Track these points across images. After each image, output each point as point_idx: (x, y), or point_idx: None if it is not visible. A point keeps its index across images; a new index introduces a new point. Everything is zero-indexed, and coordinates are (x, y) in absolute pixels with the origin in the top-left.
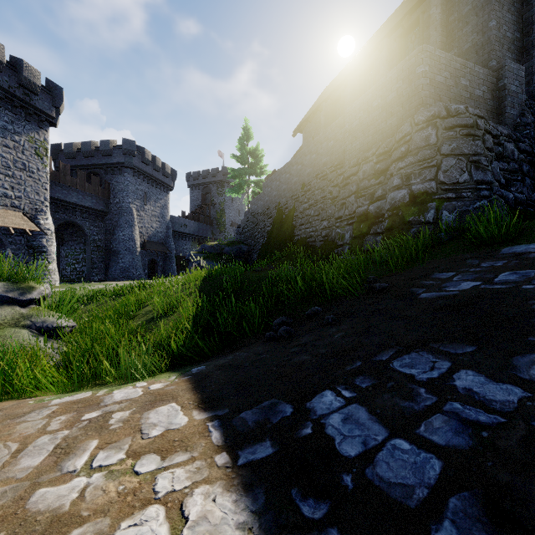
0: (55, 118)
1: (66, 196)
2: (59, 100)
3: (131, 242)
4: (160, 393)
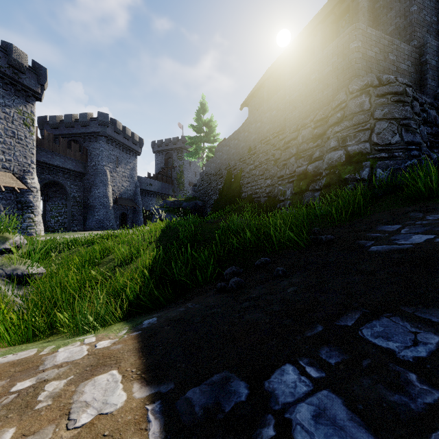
0: (40, 94)
1: (50, 160)
2: (44, 79)
3: (105, 198)
4: (105, 354)
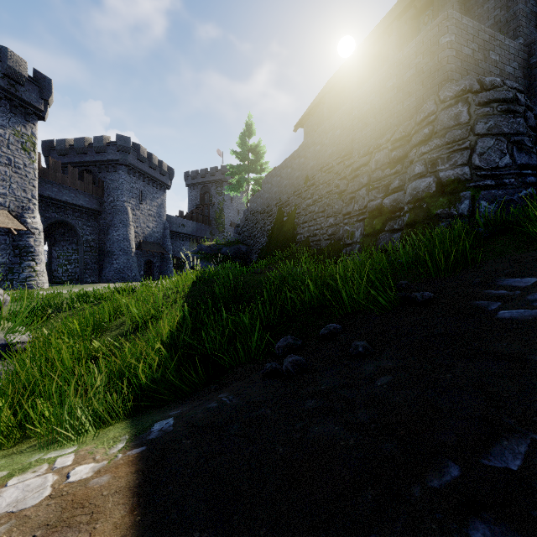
0: (43, 111)
1: (57, 194)
2: (48, 92)
3: (126, 243)
4: (77, 497)
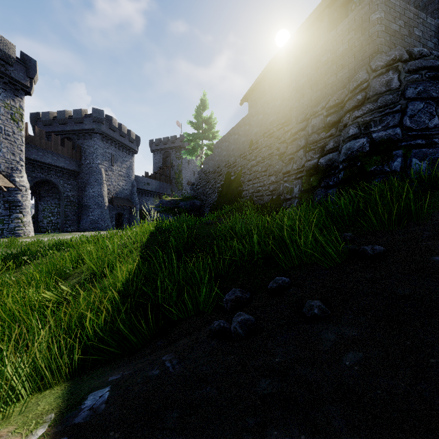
0: (29, 87)
1: (41, 158)
2: (33, 72)
3: (100, 198)
4: None
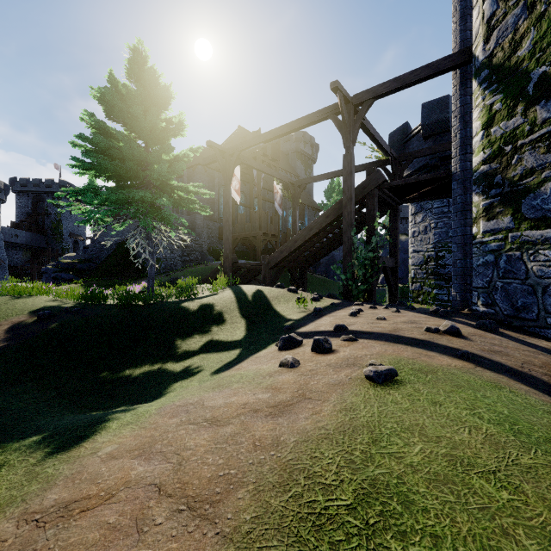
0: None
1: None
2: None
3: None
4: None
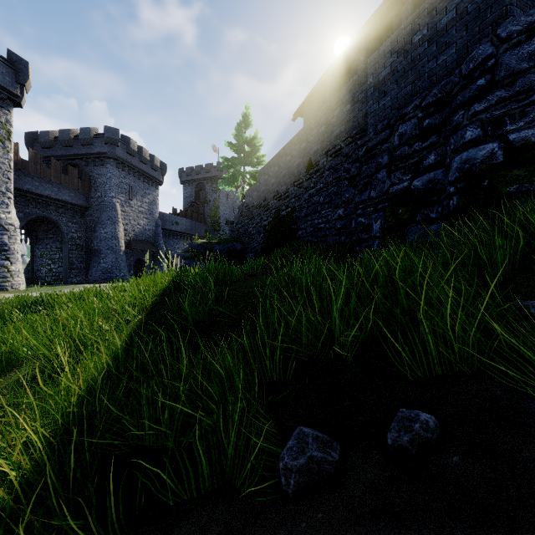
0: (19, 96)
1: (38, 188)
2: (24, 76)
3: (114, 241)
4: None
